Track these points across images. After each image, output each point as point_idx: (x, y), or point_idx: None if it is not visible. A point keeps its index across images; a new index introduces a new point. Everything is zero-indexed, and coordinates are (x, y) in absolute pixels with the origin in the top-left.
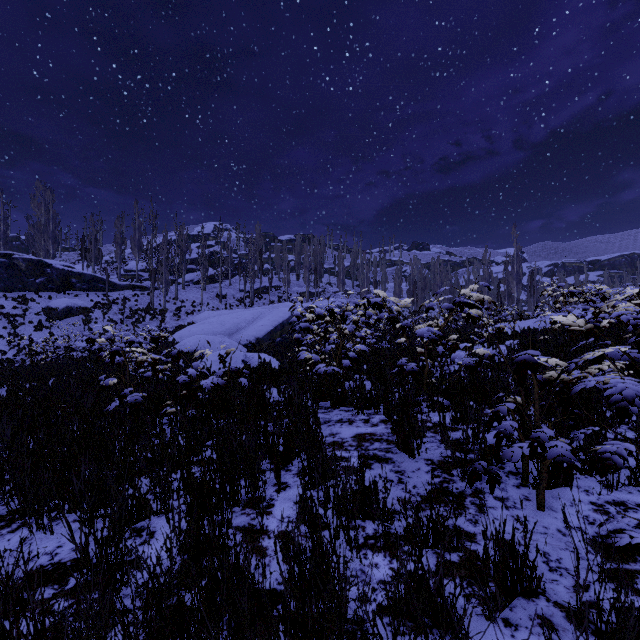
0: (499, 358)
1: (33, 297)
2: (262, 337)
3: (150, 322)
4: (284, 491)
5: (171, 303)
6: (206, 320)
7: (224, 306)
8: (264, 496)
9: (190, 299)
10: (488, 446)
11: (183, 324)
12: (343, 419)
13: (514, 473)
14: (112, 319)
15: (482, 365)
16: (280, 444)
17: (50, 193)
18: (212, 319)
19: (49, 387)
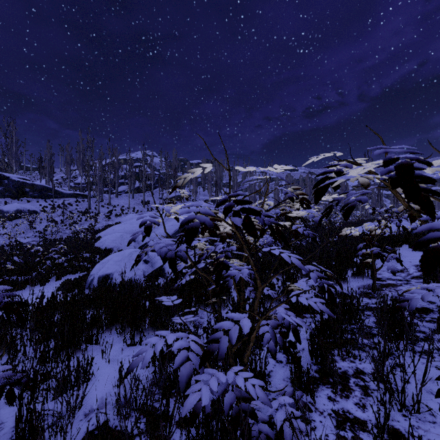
0: None
1: None
2: (171, 235)
3: (85, 222)
4: None
5: (105, 207)
6: (129, 221)
7: (146, 210)
8: None
9: (120, 204)
10: None
11: (112, 224)
12: None
13: None
14: (54, 220)
15: None
16: None
17: (13, 123)
18: (133, 220)
19: None
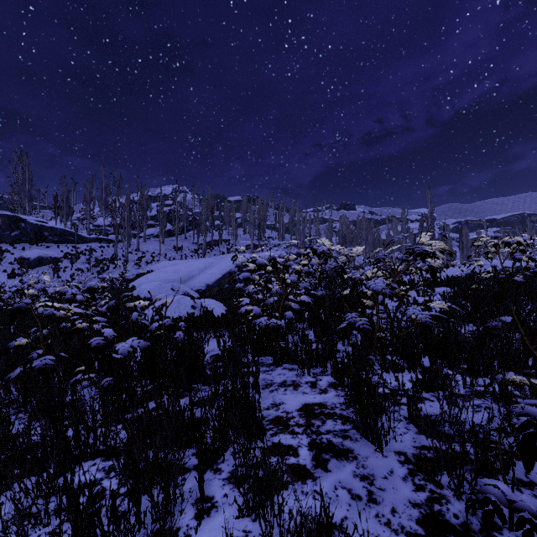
0: (440, 307)
1: (8, 248)
2: (212, 284)
3: (113, 270)
4: (207, 518)
5: (133, 254)
6: (163, 269)
7: (180, 256)
8: (177, 528)
9: (150, 250)
10: (469, 429)
11: (143, 272)
12: (287, 381)
13: (526, 483)
14: (79, 268)
15: (432, 318)
16: (209, 429)
17: (26, 157)
18: (168, 268)
19: (10, 332)
